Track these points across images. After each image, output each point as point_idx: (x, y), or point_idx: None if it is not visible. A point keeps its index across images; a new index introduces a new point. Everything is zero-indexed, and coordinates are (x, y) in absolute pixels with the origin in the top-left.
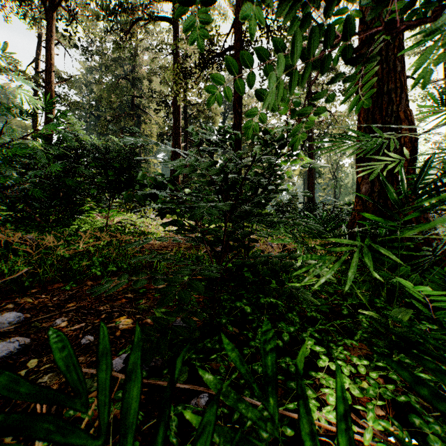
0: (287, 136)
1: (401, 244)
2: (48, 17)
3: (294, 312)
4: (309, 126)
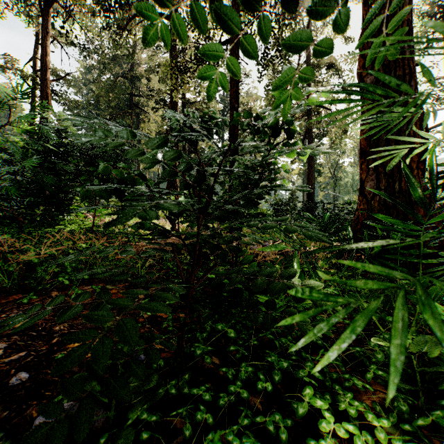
0: (282, 123)
1: (417, 250)
2: (44, 14)
3: (289, 336)
4: (307, 77)
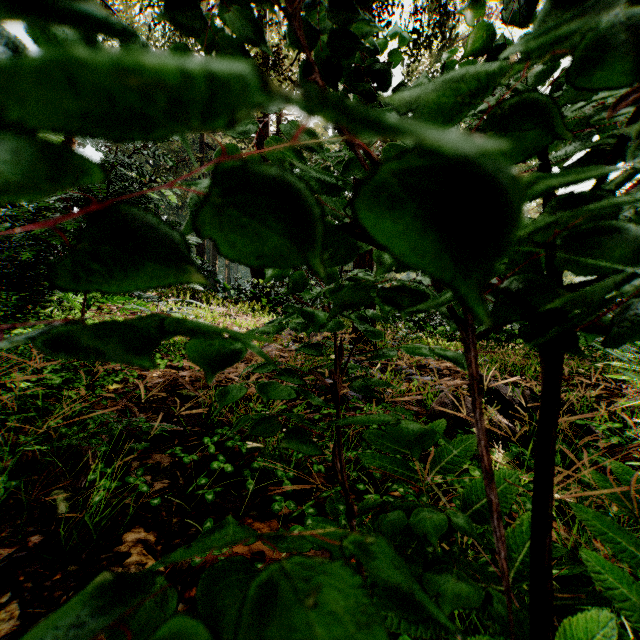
0: None
1: None
2: None
3: None
4: None
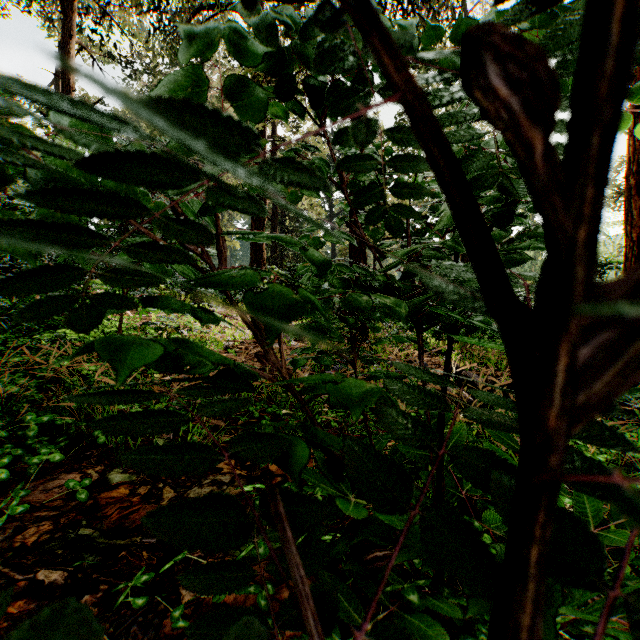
0: None
1: None
2: (66, 9)
3: None
4: None
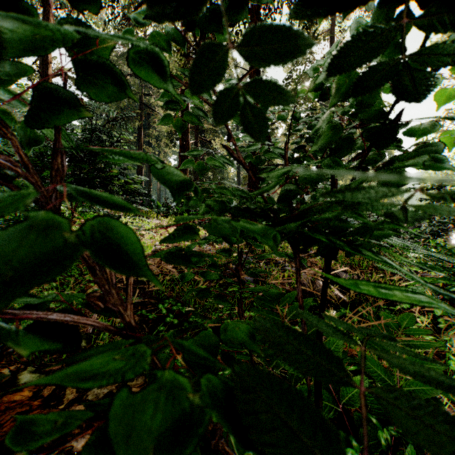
0: None
1: None
2: (45, 4)
3: None
4: None
